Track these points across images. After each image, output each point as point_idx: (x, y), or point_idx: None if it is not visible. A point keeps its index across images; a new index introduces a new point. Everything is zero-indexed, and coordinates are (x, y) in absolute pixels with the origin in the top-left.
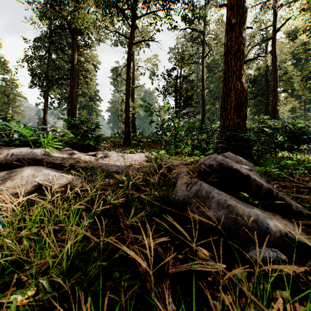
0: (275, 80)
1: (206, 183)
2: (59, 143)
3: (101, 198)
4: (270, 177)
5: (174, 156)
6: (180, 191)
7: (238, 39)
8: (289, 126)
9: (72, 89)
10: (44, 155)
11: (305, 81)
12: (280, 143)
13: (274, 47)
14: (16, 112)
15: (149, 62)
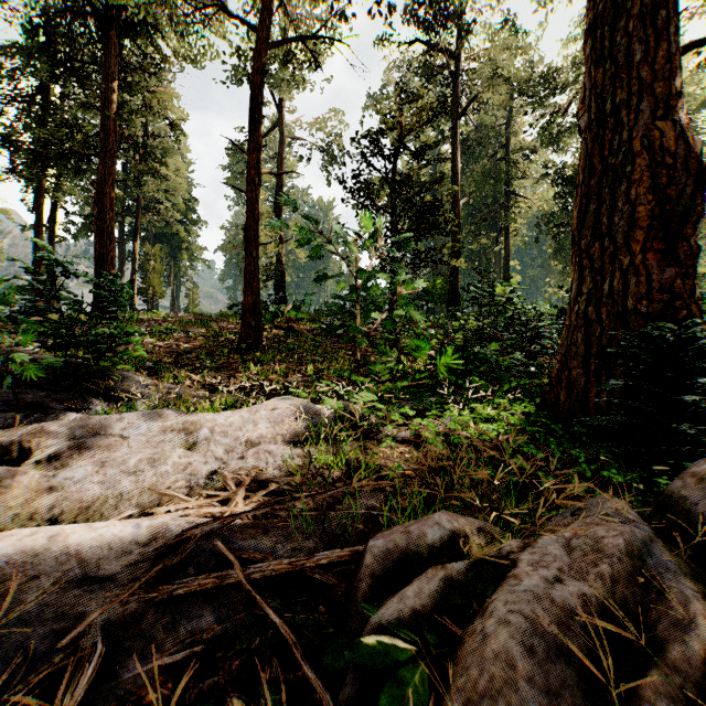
0: None
1: None
2: None
3: None
4: None
5: (408, 411)
6: None
7: None
8: None
9: (101, 183)
10: None
11: None
12: None
13: None
14: None
15: (320, 127)
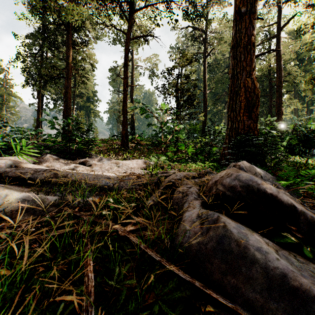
0: (280, 80)
1: (226, 213)
2: (33, 150)
3: (27, 299)
4: (297, 193)
5: (176, 163)
6: (191, 233)
7: (249, 30)
8: (301, 129)
9: (66, 89)
10: (11, 166)
11: (314, 81)
12: (291, 147)
13: (278, 46)
14: (10, 112)
15: (149, 61)
